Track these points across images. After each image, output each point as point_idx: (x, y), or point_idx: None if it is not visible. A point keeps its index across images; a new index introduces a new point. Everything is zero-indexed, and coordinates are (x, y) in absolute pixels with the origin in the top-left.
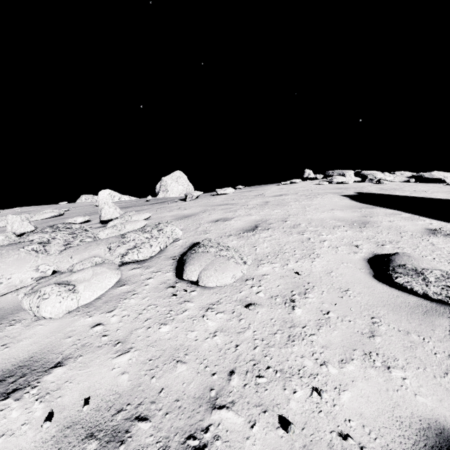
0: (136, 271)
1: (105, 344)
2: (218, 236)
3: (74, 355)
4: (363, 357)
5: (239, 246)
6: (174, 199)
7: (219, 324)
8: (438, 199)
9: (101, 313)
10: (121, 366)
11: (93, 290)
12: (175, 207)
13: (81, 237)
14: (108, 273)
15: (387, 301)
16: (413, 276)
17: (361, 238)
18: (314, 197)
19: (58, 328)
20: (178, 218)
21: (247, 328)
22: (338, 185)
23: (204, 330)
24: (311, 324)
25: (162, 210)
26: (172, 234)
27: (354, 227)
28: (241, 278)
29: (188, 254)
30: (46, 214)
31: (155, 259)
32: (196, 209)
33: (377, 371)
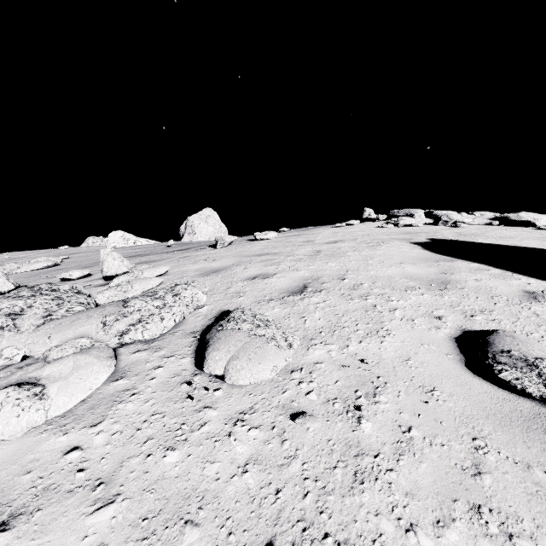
0: (141, 355)
1: (79, 486)
2: (255, 301)
3: (29, 508)
4: (470, 515)
5: (282, 316)
6: (202, 245)
7: (251, 449)
8: (531, 248)
9: (82, 428)
10: (98, 532)
11: (70, 394)
12: (201, 257)
13: (68, 304)
14: (96, 366)
15: (491, 409)
16: (523, 370)
17: (442, 305)
18: (378, 246)
19: (13, 455)
20: (204, 273)
21: (294, 457)
22: (406, 228)
23: (229, 461)
24: (386, 450)
25: (184, 261)
26: (193, 300)
27: (432, 289)
28: (285, 368)
29: (212, 331)
30: (37, 263)
31: (168, 336)
32: (228, 261)
33: (494, 544)
